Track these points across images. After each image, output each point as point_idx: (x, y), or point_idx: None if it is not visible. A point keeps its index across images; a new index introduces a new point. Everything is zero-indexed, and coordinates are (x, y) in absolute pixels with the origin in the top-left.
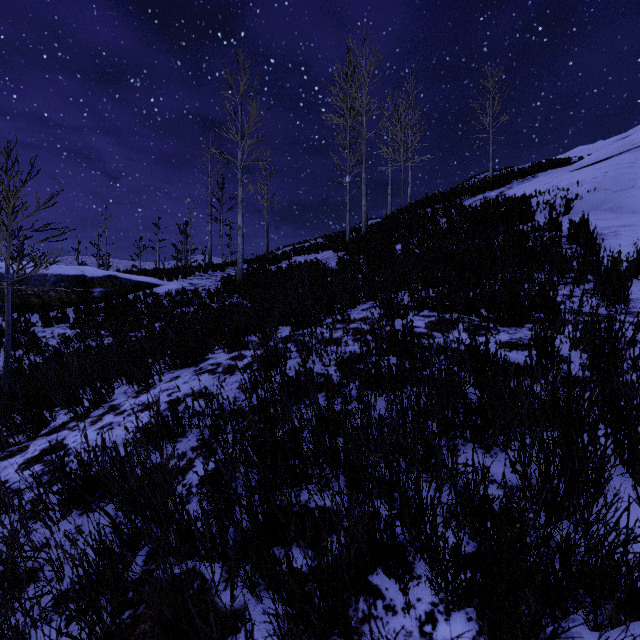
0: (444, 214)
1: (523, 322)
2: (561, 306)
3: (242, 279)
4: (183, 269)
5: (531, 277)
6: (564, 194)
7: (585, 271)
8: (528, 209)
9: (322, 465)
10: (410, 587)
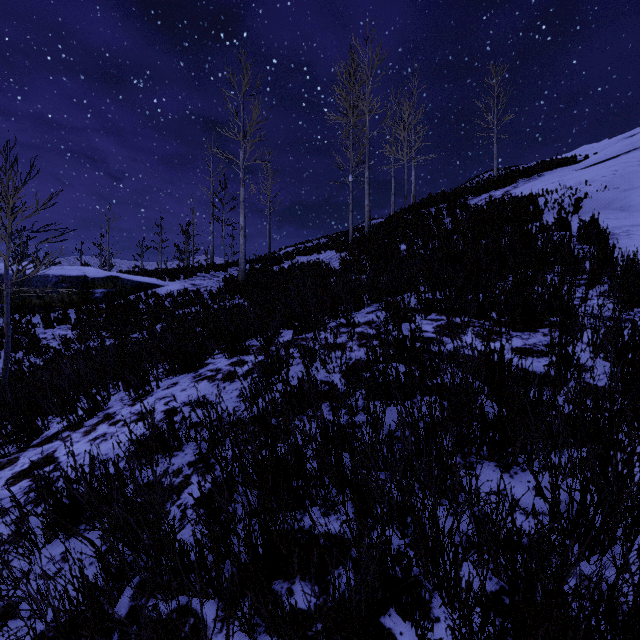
0: (449, 214)
1: (536, 326)
2: (575, 309)
3: (244, 280)
4: (185, 270)
5: (542, 279)
6: (572, 193)
7: (599, 272)
8: (536, 208)
9: (328, 486)
10: (430, 638)
